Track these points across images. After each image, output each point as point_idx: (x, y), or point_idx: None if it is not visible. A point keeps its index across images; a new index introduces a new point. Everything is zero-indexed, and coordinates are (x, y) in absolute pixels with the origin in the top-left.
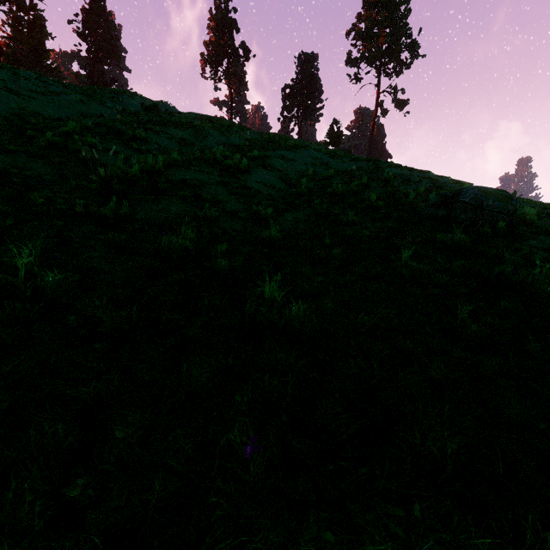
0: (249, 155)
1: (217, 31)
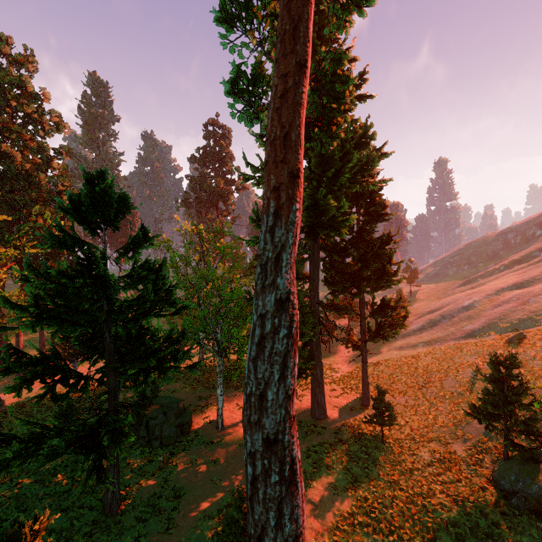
0: None
1: None
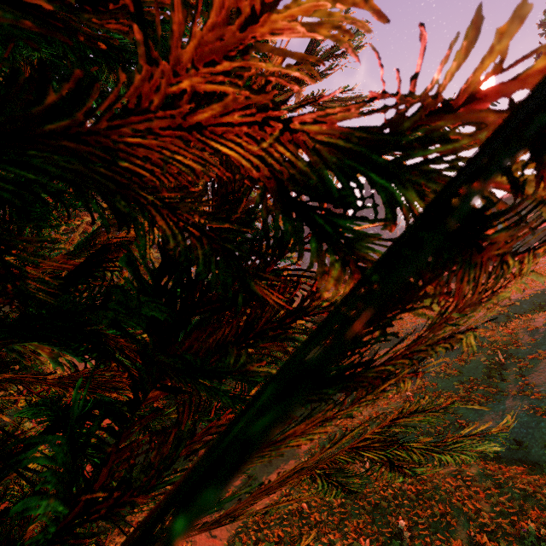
0: None
1: None
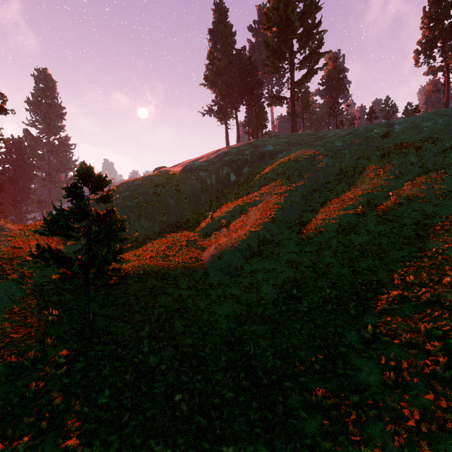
0: (451, 166)
1: (431, 22)
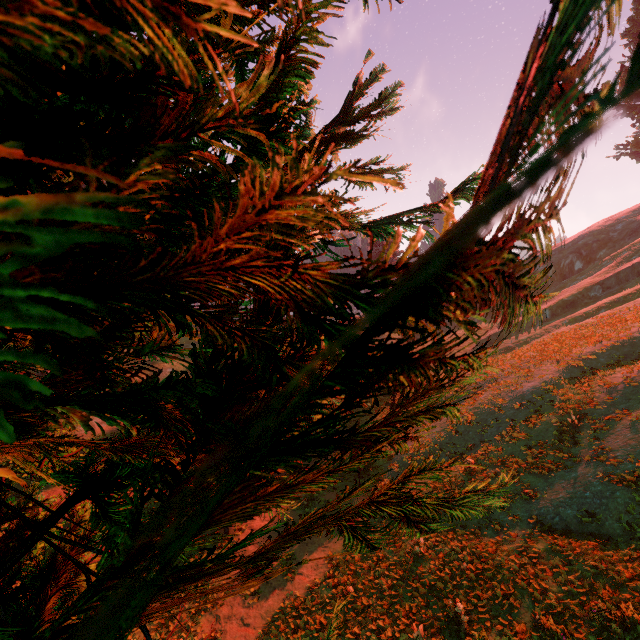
0: None
1: None
